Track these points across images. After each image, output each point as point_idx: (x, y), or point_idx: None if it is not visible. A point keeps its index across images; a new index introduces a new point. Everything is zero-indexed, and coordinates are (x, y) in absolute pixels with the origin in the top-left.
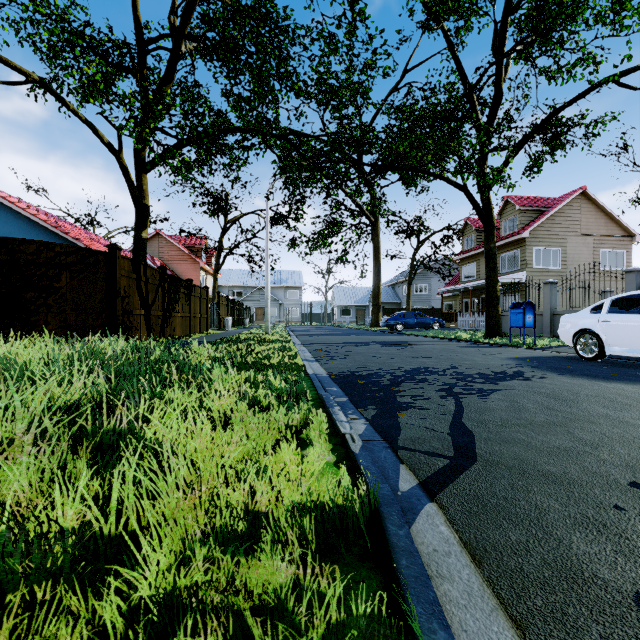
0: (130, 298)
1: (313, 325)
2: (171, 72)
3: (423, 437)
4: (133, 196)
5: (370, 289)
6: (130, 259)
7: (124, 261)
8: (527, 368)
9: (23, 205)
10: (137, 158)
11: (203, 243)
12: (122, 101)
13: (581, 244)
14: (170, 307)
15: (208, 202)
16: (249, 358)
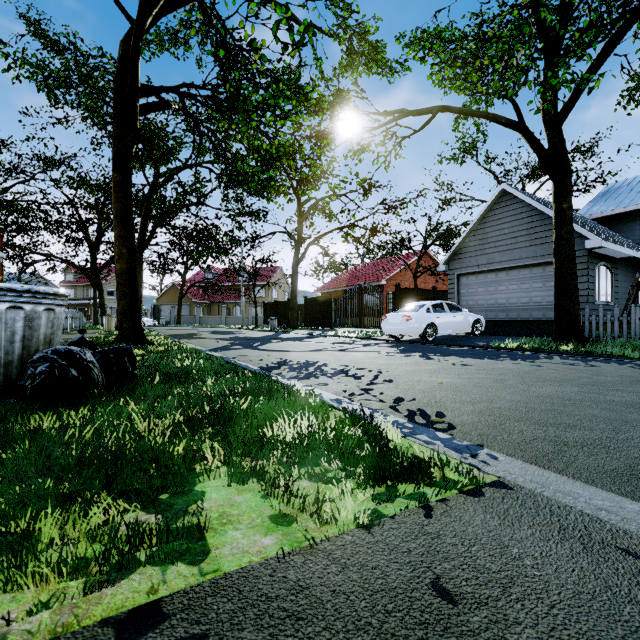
0: None
1: None
2: None
3: None
4: None
5: None
6: None
7: None
8: None
9: None
10: None
11: None
12: None
13: None
14: None
15: None
16: None
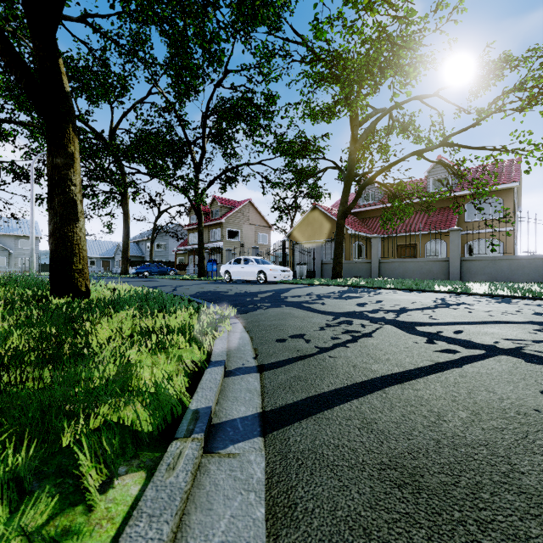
0: None
1: None
2: None
3: (166, 290)
4: None
5: (115, 243)
6: None
7: None
8: (203, 284)
9: None
10: None
11: None
12: None
13: (249, 229)
14: None
15: None
16: None
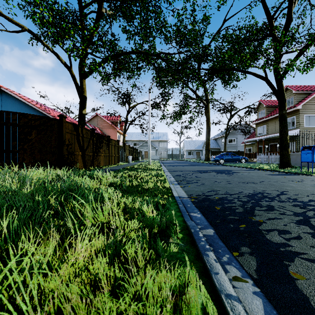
0: (72, 145)
1: (173, 160)
2: (97, 23)
3: None
4: (78, 91)
5: (203, 141)
6: (72, 123)
7: (68, 124)
8: None
9: (29, 100)
10: (80, 71)
11: (118, 119)
12: (68, 36)
13: None
14: (97, 150)
15: (120, 97)
16: (135, 182)
